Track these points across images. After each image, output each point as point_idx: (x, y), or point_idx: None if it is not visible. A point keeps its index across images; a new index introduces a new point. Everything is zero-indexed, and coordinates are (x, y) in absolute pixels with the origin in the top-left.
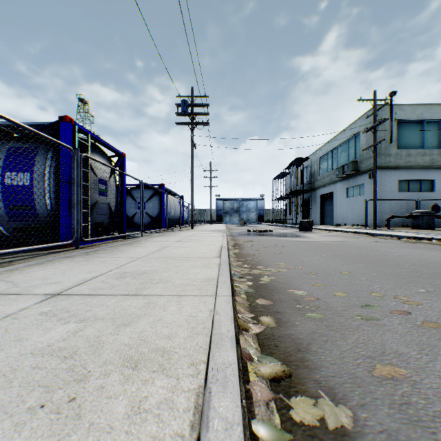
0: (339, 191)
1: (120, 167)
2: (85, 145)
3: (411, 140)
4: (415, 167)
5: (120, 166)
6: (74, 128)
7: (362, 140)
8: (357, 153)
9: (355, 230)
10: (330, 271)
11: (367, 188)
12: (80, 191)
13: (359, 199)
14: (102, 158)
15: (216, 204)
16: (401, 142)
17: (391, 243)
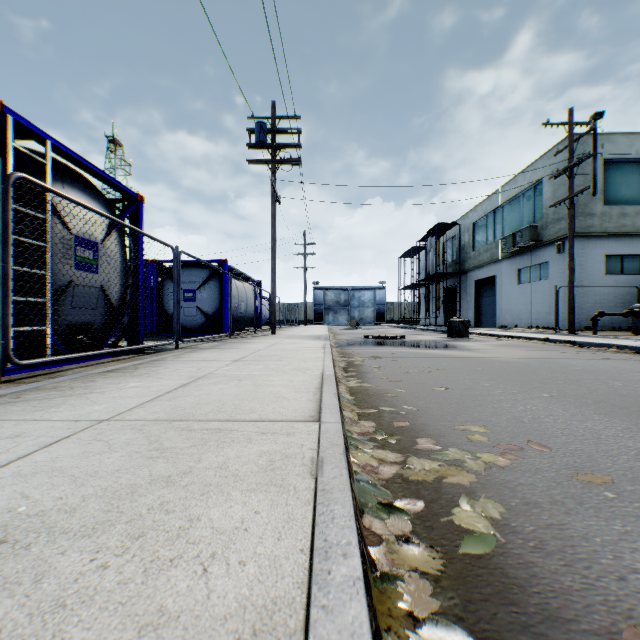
0: (505, 275)
1: (134, 221)
2: (44, 166)
3: (627, 191)
4: (633, 235)
5: (132, 218)
6: (6, 121)
7: (545, 193)
8: (536, 213)
9: (543, 336)
10: (626, 461)
11: (554, 268)
12: (7, 254)
13: (540, 286)
14: (87, 197)
15: (314, 295)
16: (610, 194)
17: (638, 362)
